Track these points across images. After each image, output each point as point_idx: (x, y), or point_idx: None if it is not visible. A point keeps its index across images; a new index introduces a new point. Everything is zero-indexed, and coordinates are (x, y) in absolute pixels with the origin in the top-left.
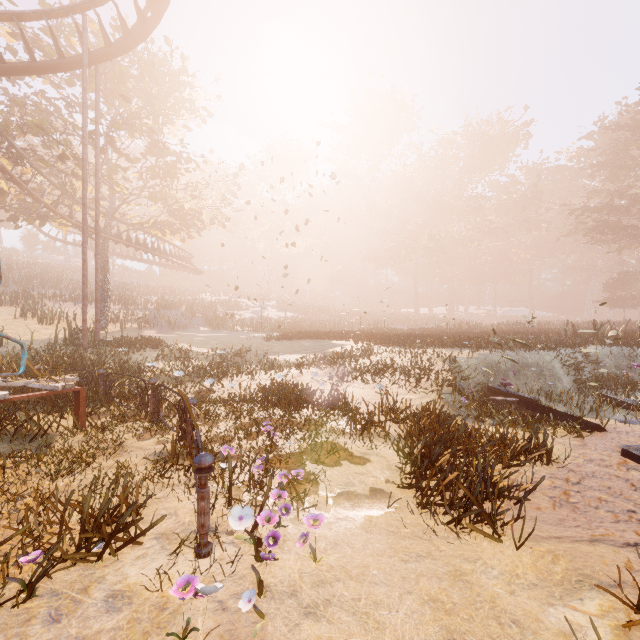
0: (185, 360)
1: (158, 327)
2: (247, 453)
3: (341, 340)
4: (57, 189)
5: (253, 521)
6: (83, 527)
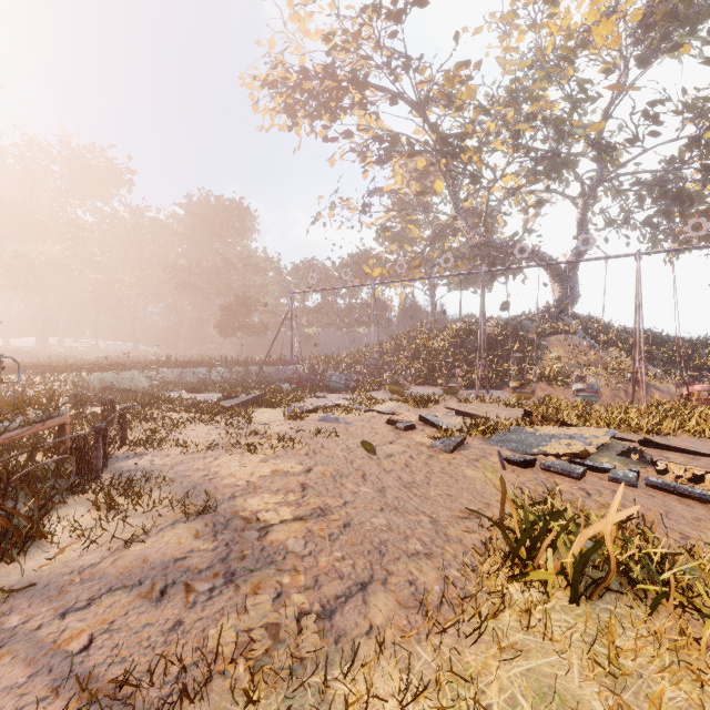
0: None
1: None
2: None
3: None
4: None
5: None
6: None
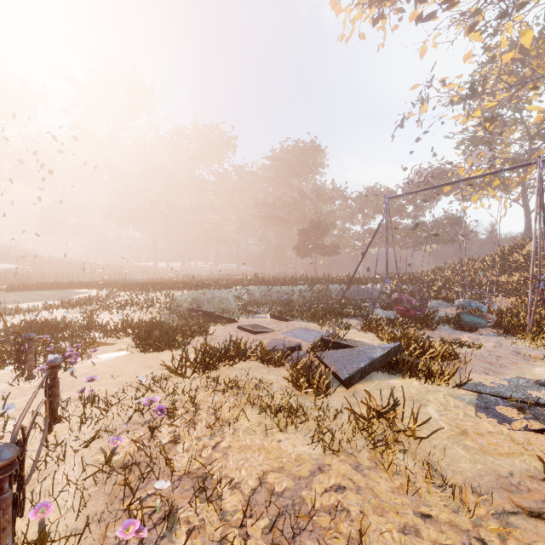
0: None
1: None
2: None
3: (84, 289)
4: None
5: None
6: None
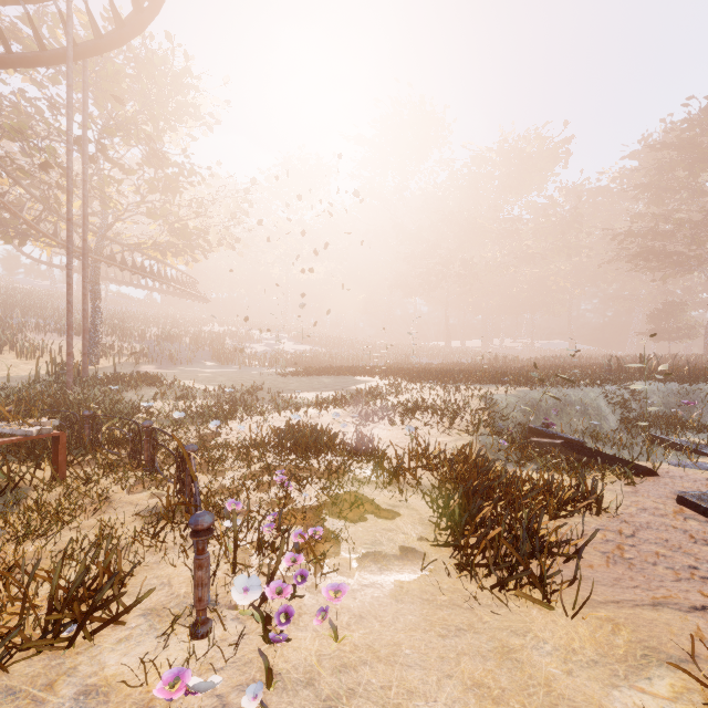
0: (188, 399)
1: (158, 362)
2: (257, 507)
3: (365, 376)
4: (39, 203)
5: (262, 590)
6: (51, 605)
